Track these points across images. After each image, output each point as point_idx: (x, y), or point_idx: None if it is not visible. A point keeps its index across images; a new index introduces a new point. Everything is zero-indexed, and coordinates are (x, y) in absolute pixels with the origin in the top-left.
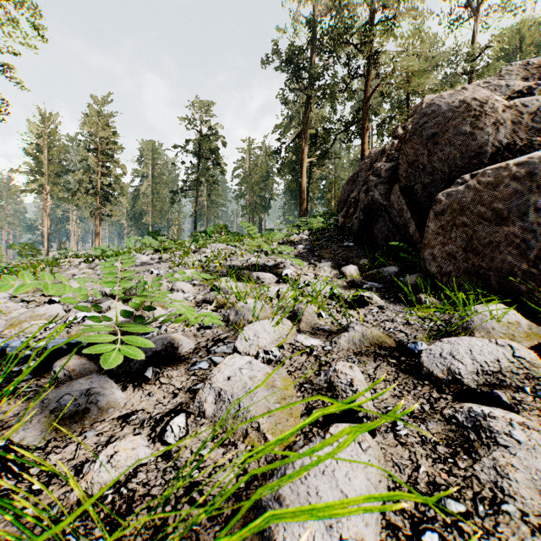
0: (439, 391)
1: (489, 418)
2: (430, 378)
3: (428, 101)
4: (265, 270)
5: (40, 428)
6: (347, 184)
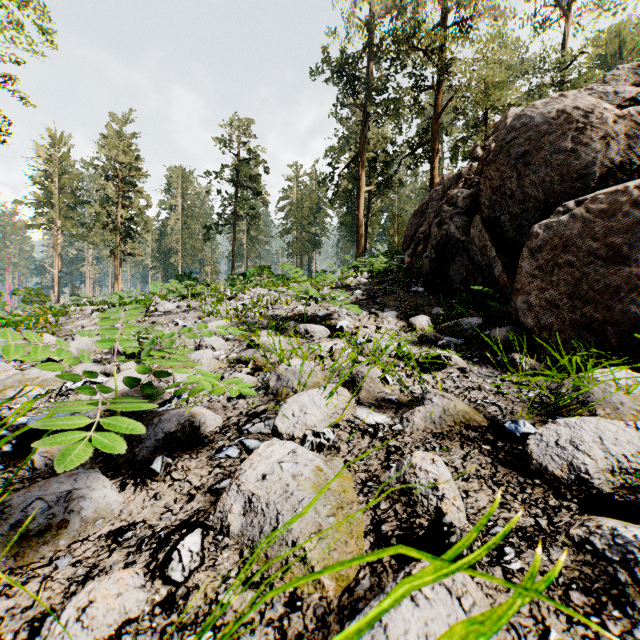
0: (558, 496)
1: None
2: (543, 475)
3: (513, 114)
4: (314, 321)
5: None
6: (414, 217)
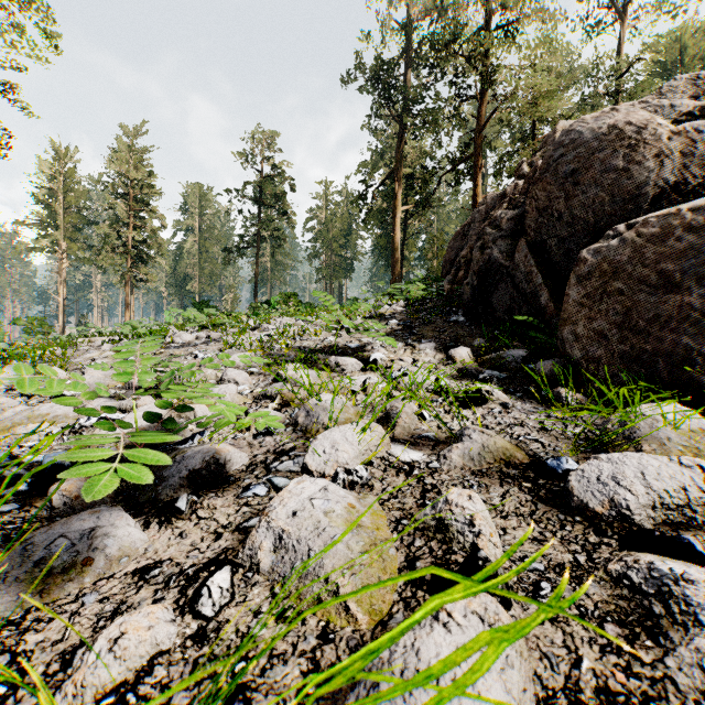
0: (599, 533)
1: (682, 583)
2: (584, 512)
3: (562, 128)
4: (346, 353)
5: (18, 591)
6: (454, 239)
